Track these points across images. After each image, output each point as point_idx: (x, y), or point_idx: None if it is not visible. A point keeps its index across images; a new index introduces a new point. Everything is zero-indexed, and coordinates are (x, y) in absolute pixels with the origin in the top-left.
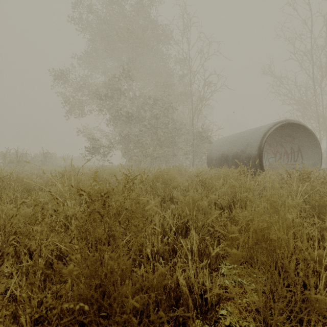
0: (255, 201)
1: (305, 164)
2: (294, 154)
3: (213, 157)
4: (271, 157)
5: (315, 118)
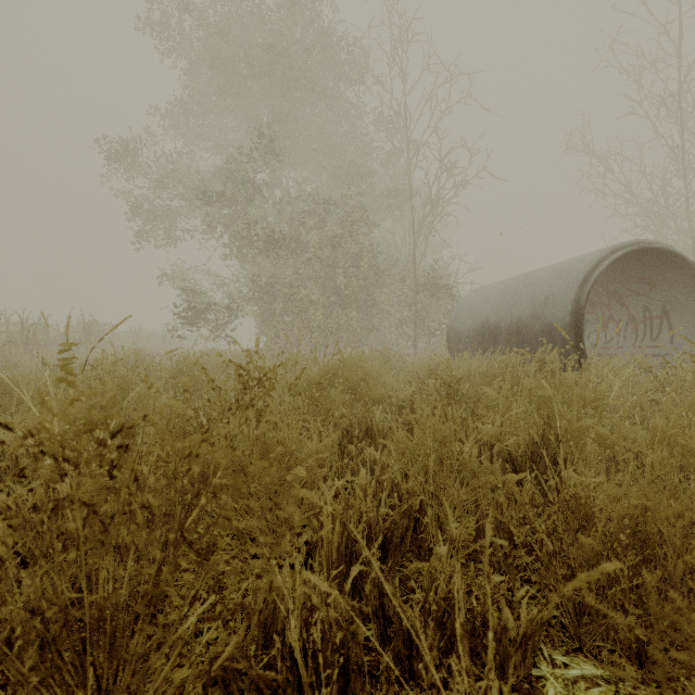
0: (618, 445)
1: (680, 346)
2: (650, 323)
3: (463, 330)
4: (594, 330)
5: (686, 245)
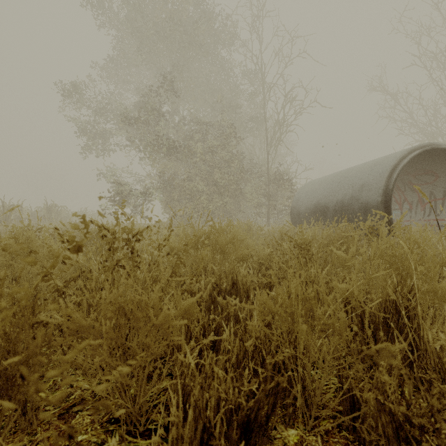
0: None
1: None
2: (435, 203)
3: (301, 209)
4: (393, 208)
5: None
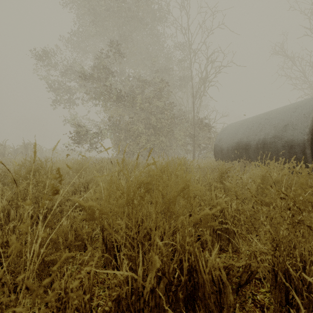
0: None
1: None
2: None
3: (224, 146)
4: None
5: None
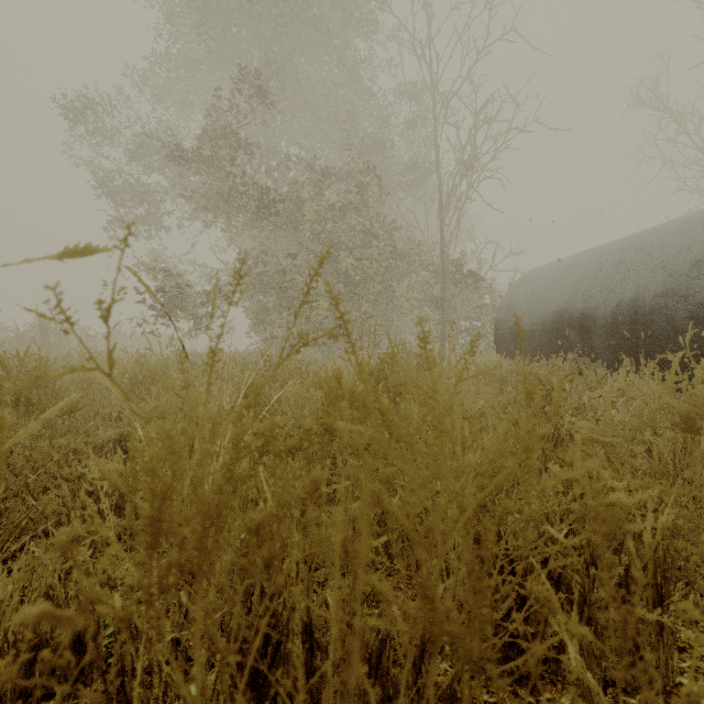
0: None
1: None
2: None
3: (522, 323)
4: None
5: None
